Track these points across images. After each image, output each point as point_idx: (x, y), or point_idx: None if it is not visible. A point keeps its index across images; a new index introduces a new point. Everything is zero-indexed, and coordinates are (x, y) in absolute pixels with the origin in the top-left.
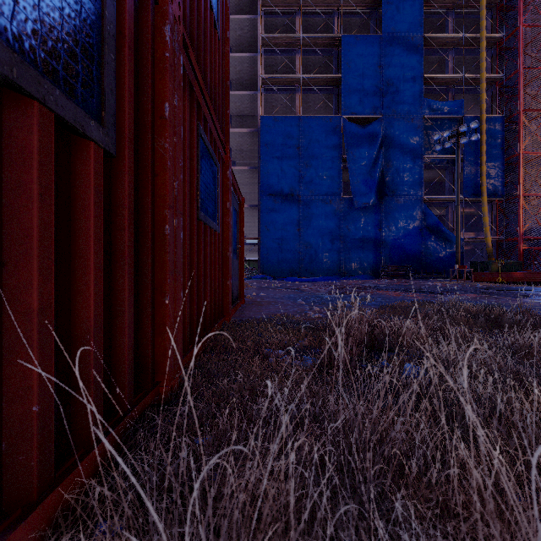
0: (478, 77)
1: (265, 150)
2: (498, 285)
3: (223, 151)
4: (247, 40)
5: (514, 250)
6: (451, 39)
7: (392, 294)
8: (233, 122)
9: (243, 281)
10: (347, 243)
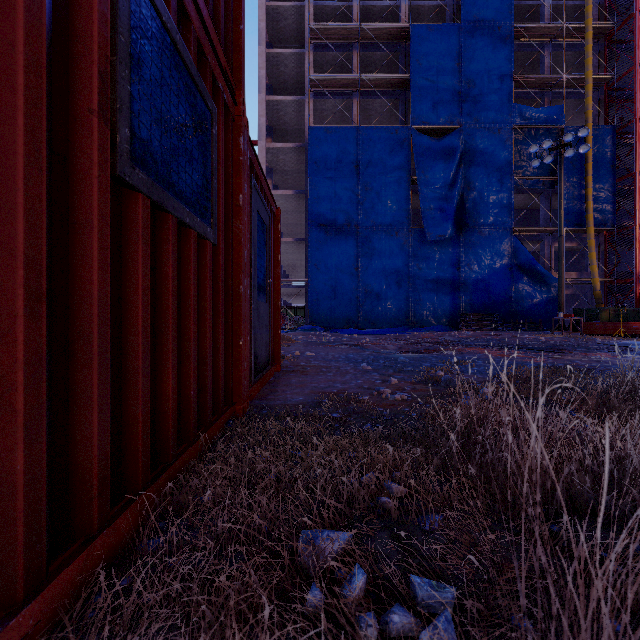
0: (583, 77)
1: (314, 170)
2: (621, 339)
3: (230, 96)
4: (292, 34)
5: (628, 294)
6: (548, 29)
7: (493, 353)
8: (275, 137)
9: (279, 335)
10: (418, 285)
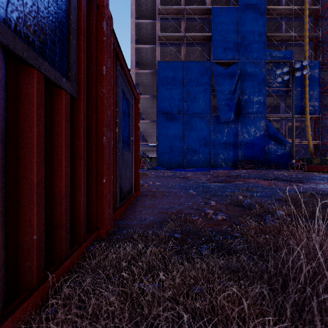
0: (303, 35)
1: (160, 84)
2: None
3: None
4: (149, 12)
5: (327, 150)
6: (285, 9)
7: (265, 183)
8: (140, 67)
9: (139, 173)
10: (215, 145)
